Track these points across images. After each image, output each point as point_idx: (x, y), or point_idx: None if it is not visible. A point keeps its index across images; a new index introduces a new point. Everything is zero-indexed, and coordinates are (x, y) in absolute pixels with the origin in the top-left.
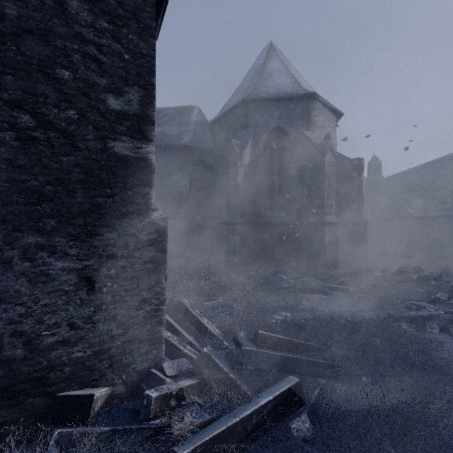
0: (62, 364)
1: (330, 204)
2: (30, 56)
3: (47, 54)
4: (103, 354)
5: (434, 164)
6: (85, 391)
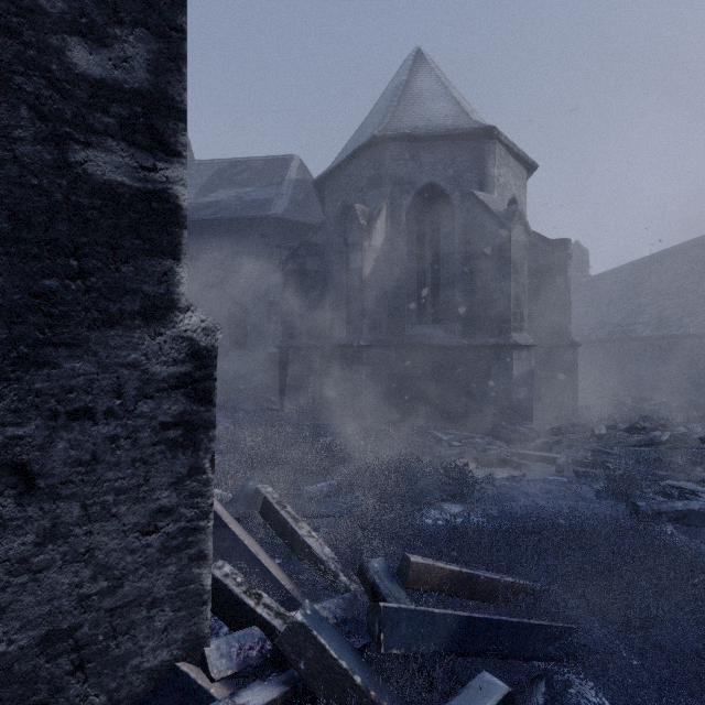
0: None
1: (521, 313)
2: None
3: None
4: (60, 643)
5: (673, 254)
6: None
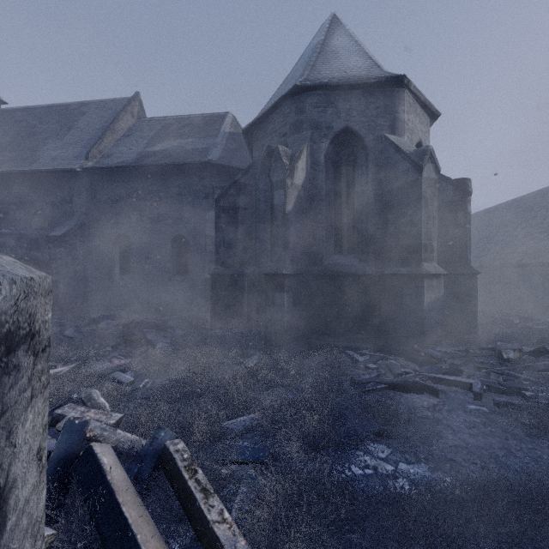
0: None
1: (431, 244)
2: None
3: None
4: None
5: (543, 194)
6: None
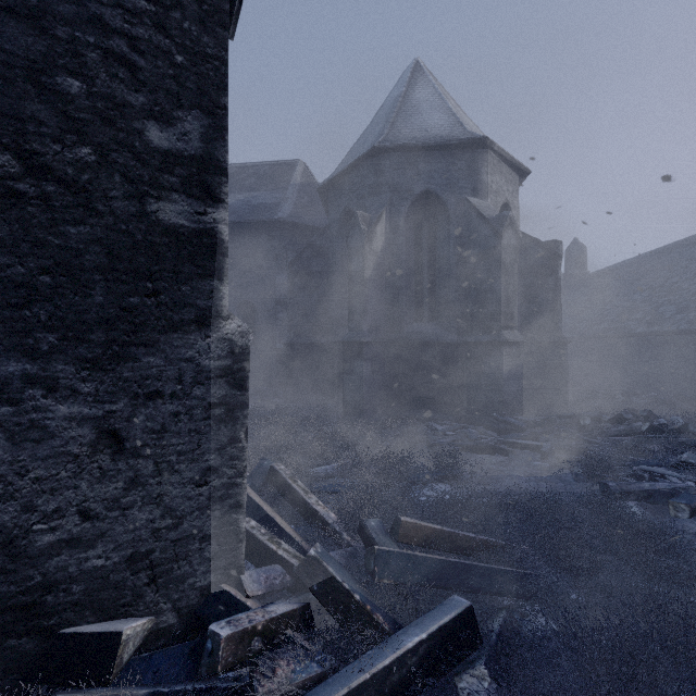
0: (68, 579)
1: (511, 312)
2: (11, 52)
3: (41, 50)
4: (140, 562)
5: (669, 251)
6: (108, 626)
